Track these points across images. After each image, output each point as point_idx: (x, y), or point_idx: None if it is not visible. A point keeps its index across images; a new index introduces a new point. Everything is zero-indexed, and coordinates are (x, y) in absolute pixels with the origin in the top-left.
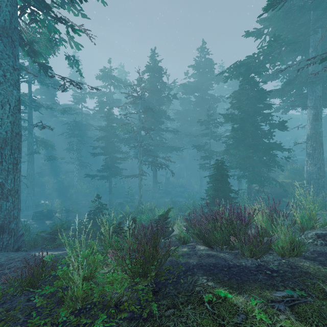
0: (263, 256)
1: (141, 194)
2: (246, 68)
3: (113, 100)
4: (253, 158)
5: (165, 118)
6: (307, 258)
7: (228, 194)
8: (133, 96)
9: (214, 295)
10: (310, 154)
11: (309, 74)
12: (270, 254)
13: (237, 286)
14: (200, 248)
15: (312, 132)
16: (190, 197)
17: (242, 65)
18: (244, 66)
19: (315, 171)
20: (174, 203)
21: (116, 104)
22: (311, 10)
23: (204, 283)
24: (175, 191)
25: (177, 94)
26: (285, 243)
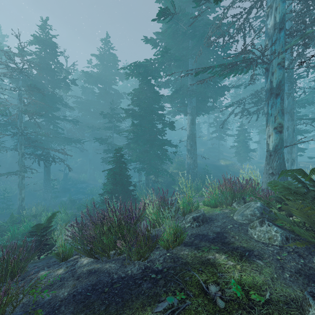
0: (151, 253)
1: (23, 196)
2: (145, 70)
3: None
4: (150, 152)
5: (62, 105)
6: (186, 245)
7: (126, 188)
8: (8, 66)
9: None
10: (189, 149)
11: (188, 88)
12: (157, 249)
13: None
14: (83, 262)
15: (190, 133)
16: (93, 193)
17: (142, 67)
18: (143, 68)
19: (192, 163)
20: (74, 202)
21: None
22: (189, 39)
23: None
24: (76, 188)
25: (80, 82)
26: (169, 236)
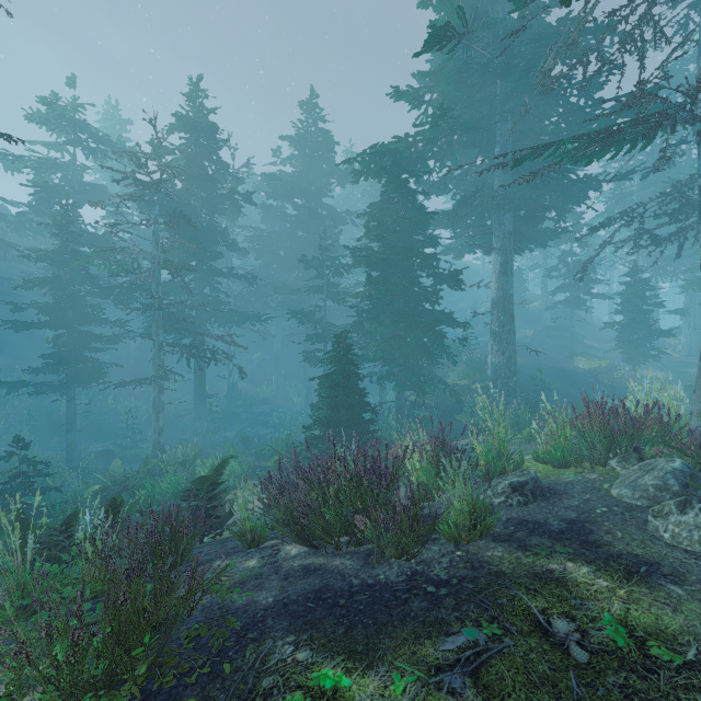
0: (422, 549)
1: (162, 426)
2: (394, 160)
3: (82, 186)
4: (407, 340)
5: (227, 246)
6: (498, 539)
7: (358, 416)
8: (138, 180)
9: (308, 691)
10: (496, 333)
11: (495, 191)
12: (435, 542)
13: (366, 645)
14: (289, 551)
15: (499, 295)
16: (285, 424)
17: (388, 154)
18: (391, 156)
19: (504, 365)
20: (248, 441)
21: (92, 199)
22: (498, 77)
23: (287, 658)
24: (251, 414)
25: (257, 197)
26: (461, 516)
